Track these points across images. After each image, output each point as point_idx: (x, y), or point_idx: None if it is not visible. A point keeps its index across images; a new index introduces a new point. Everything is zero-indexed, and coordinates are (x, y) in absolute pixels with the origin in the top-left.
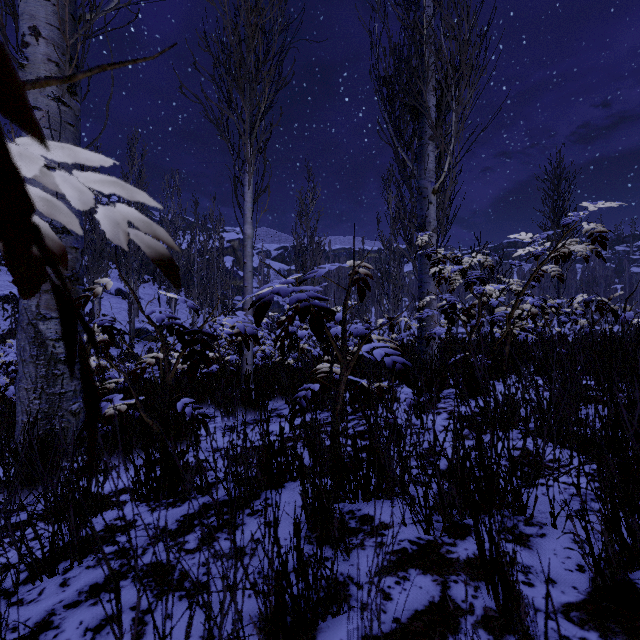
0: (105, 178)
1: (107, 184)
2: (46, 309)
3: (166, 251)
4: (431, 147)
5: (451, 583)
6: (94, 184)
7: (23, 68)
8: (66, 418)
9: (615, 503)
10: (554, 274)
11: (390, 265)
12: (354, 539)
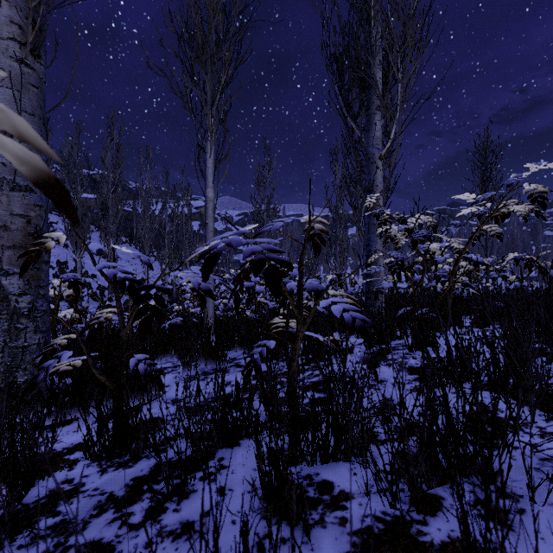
0: None
1: None
2: (9, 265)
3: (43, 165)
4: (378, 116)
5: None
6: None
7: None
8: (29, 370)
9: None
10: (493, 233)
11: (337, 228)
12: (313, 513)
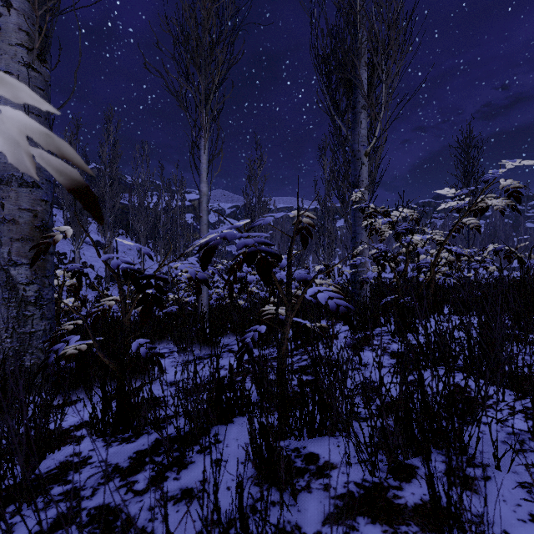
0: None
1: None
2: (17, 256)
3: (79, 177)
4: (363, 115)
5: None
6: None
7: None
8: (36, 355)
9: None
10: (472, 226)
11: (325, 220)
12: (300, 480)
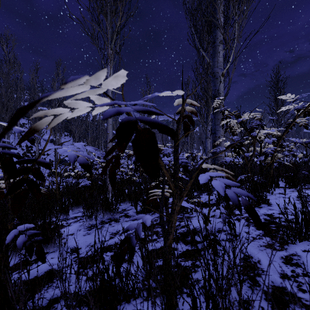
0: None
1: None
2: None
3: None
4: (221, 47)
5: None
6: None
7: None
8: None
9: None
10: (301, 124)
11: None
12: None
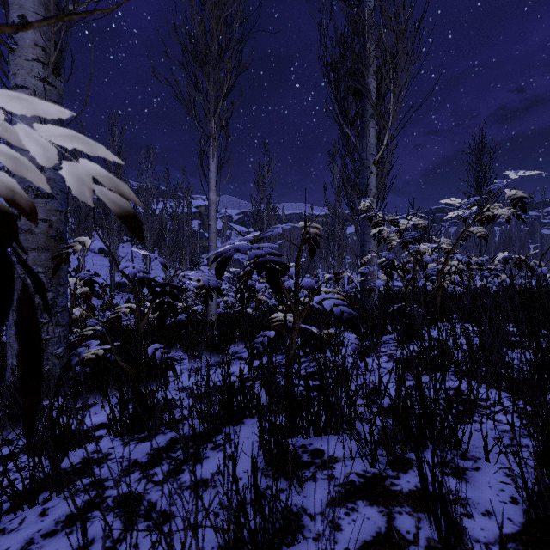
0: (65, 132)
1: (68, 138)
2: (33, 265)
3: (129, 207)
4: (372, 124)
5: (396, 514)
6: (55, 138)
7: (13, 52)
8: (51, 361)
9: (547, 442)
10: (480, 234)
11: (335, 227)
12: (306, 472)
